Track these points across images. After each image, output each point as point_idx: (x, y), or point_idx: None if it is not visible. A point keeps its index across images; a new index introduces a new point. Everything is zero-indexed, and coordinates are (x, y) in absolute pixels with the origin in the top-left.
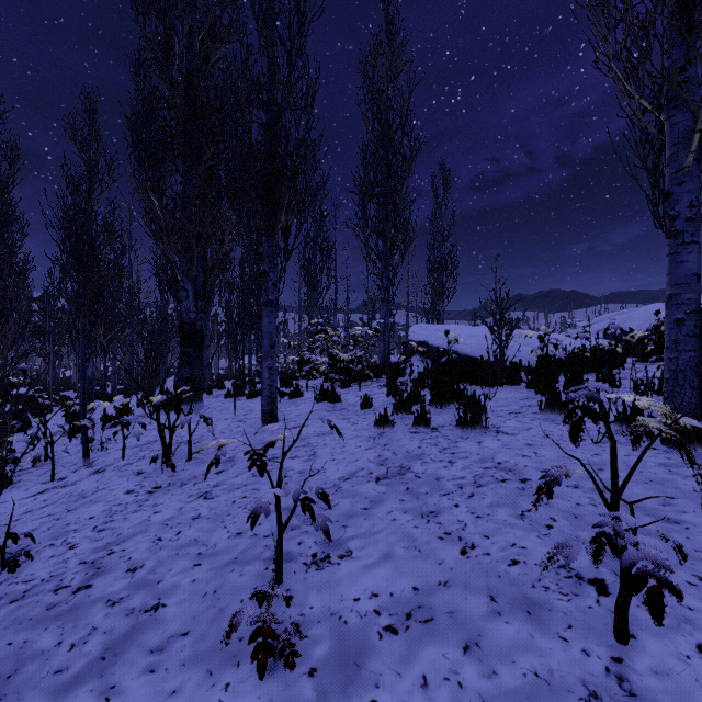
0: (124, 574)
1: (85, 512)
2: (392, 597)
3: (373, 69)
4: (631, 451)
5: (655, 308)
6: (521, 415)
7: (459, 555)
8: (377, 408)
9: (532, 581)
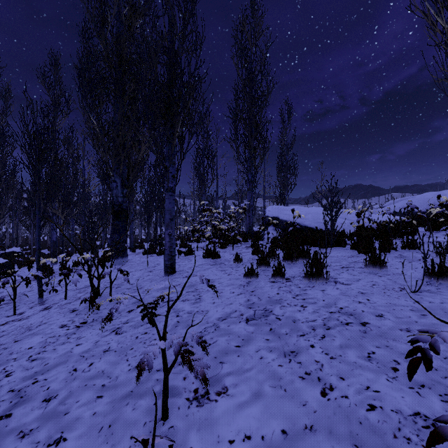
0: (40, 404)
1: (26, 343)
2: (263, 440)
3: (242, 34)
4: (443, 299)
5: (428, 195)
6: (351, 269)
7: (320, 396)
8: (245, 263)
9: (393, 431)
